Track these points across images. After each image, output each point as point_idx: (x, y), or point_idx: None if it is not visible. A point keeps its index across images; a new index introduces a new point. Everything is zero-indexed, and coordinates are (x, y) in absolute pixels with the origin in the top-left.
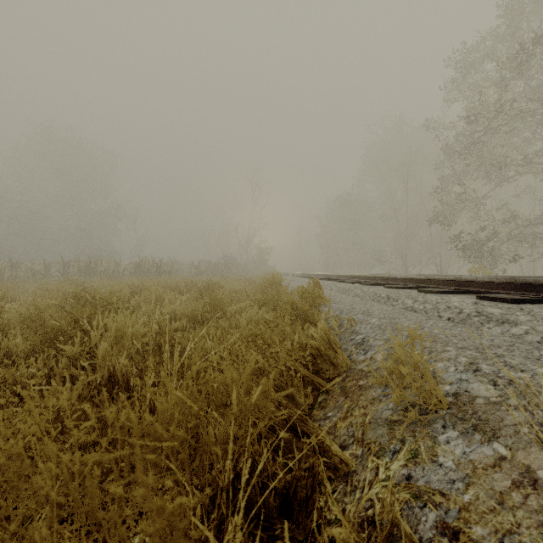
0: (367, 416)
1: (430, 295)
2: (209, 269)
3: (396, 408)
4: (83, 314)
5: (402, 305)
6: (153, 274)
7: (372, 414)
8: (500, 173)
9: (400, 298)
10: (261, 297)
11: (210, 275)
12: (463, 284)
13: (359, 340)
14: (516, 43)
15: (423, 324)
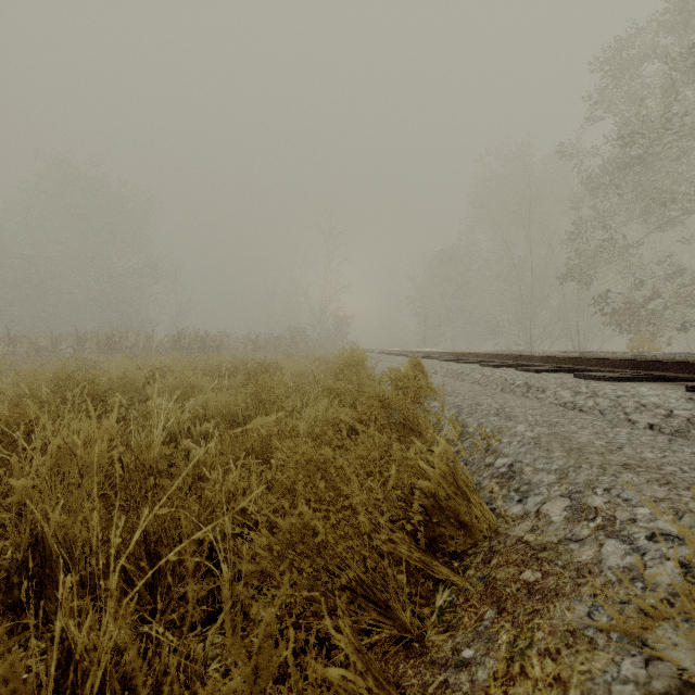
0: (569, 690)
1: (599, 383)
2: (271, 344)
3: (648, 683)
4: (18, 419)
5: (555, 400)
6: (197, 351)
7: (579, 686)
8: (661, 214)
9: (548, 387)
10: (334, 385)
11: (269, 352)
12: (648, 366)
13: (503, 468)
14: (688, 33)
15: (614, 438)
